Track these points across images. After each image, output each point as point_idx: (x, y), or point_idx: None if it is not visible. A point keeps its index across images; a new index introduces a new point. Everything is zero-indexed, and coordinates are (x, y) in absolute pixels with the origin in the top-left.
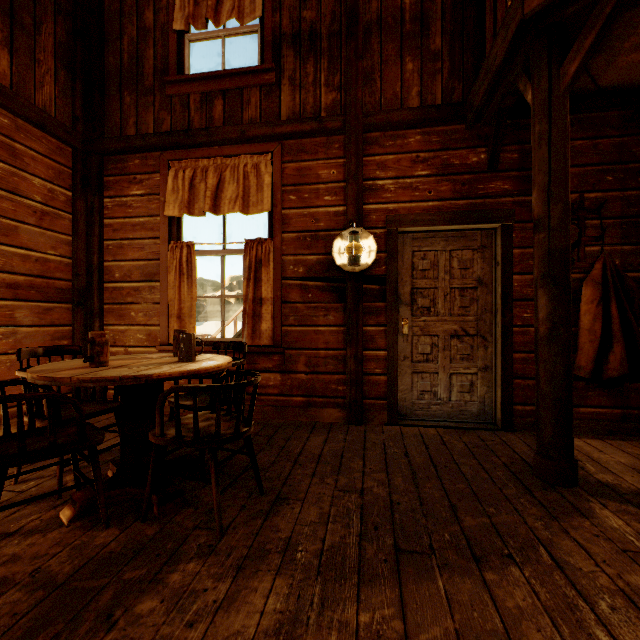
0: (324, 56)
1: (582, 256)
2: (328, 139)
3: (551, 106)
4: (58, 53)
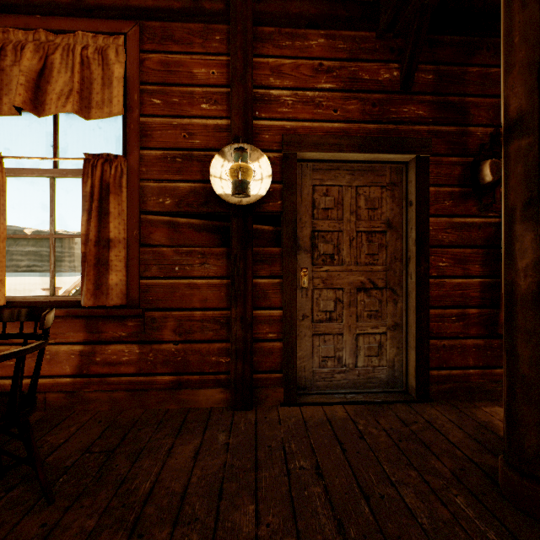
0: None
1: (498, 198)
2: (206, 27)
3: None
4: None
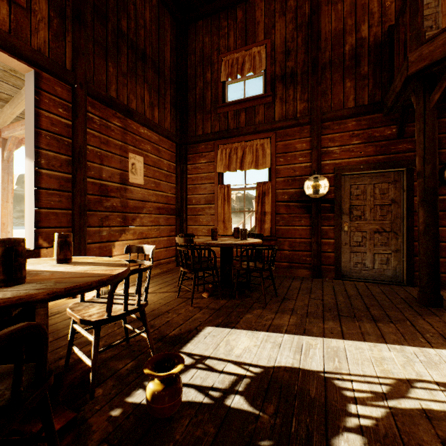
0: (298, 85)
1: None
2: (301, 128)
3: (425, 115)
4: (171, 102)
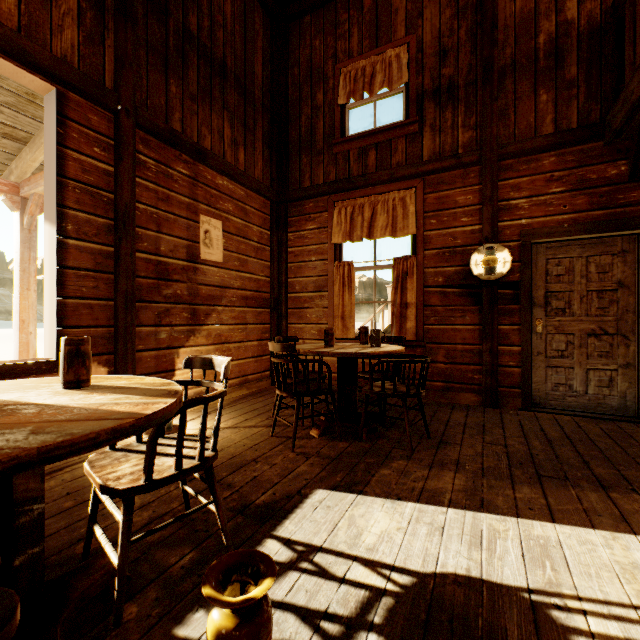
0: (461, 103)
1: None
2: (464, 171)
3: None
4: (264, 139)
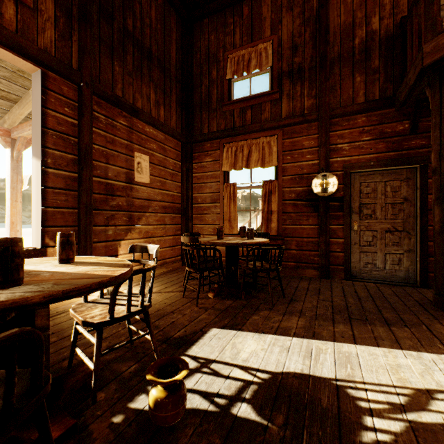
0: (306, 80)
1: None
2: (308, 125)
3: (441, 109)
4: (177, 100)
